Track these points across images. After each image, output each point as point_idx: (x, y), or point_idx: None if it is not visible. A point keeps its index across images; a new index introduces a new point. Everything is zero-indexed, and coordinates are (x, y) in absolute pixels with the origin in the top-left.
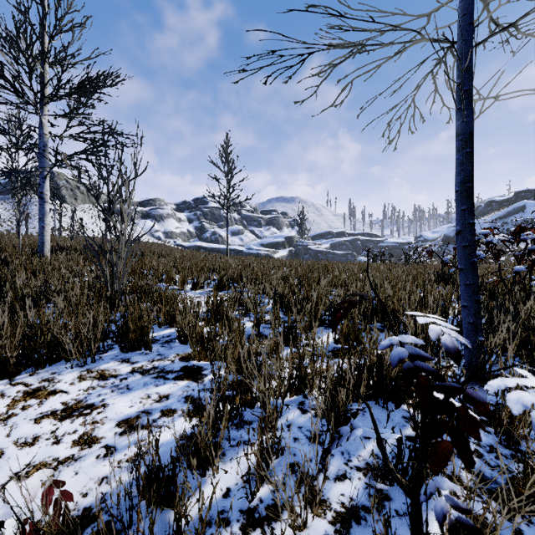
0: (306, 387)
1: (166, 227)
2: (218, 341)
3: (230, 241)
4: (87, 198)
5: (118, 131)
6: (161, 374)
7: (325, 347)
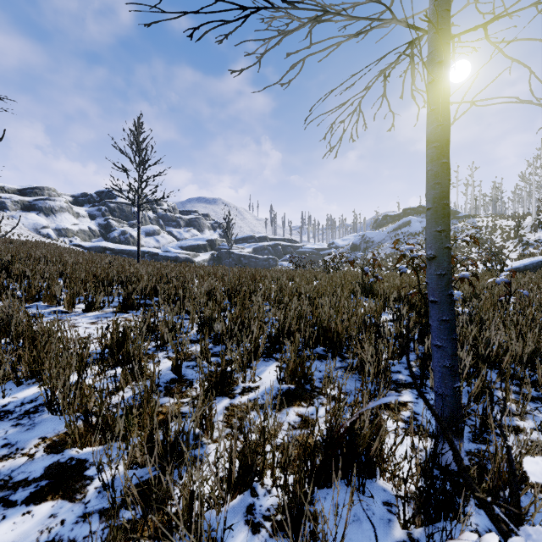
0: (254, 476)
1: (59, 223)
2: (116, 412)
3: (143, 242)
4: None
5: None
6: (2, 493)
7: (268, 391)
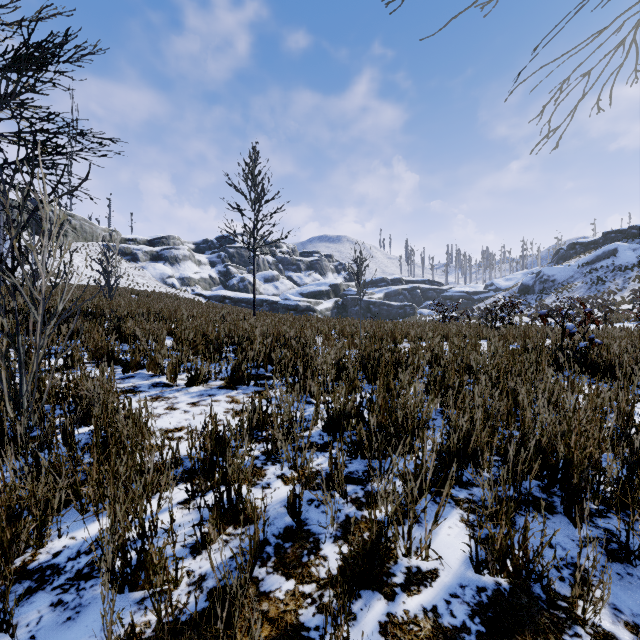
0: None
1: (182, 272)
2: None
3: (262, 289)
4: (80, 235)
5: (82, 132)
6: None
7: (457, 588)
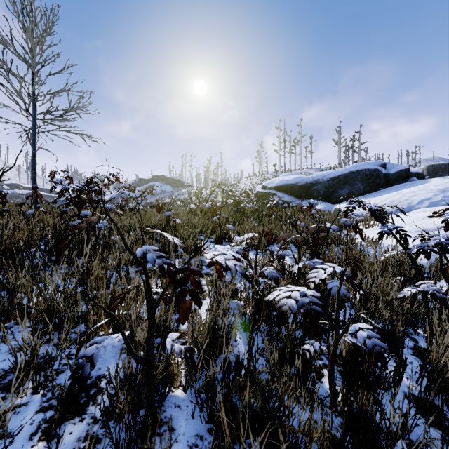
0: None
1: None
2: None
3: None
4: None
5: None
6: None
7: None
